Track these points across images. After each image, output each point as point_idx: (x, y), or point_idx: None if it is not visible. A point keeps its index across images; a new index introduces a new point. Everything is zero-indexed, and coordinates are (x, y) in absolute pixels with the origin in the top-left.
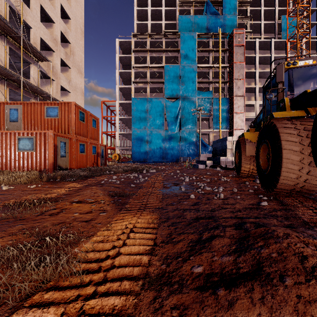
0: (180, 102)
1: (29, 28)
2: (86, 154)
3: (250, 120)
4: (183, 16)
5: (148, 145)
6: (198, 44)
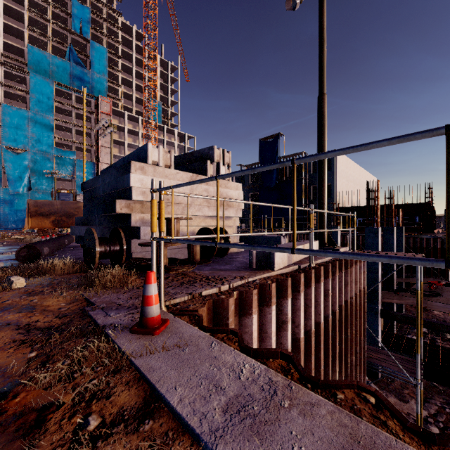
0: (29, 156)
1: None
2: None
3: None
4: (35, 48)
5: None
6: (59, 91)
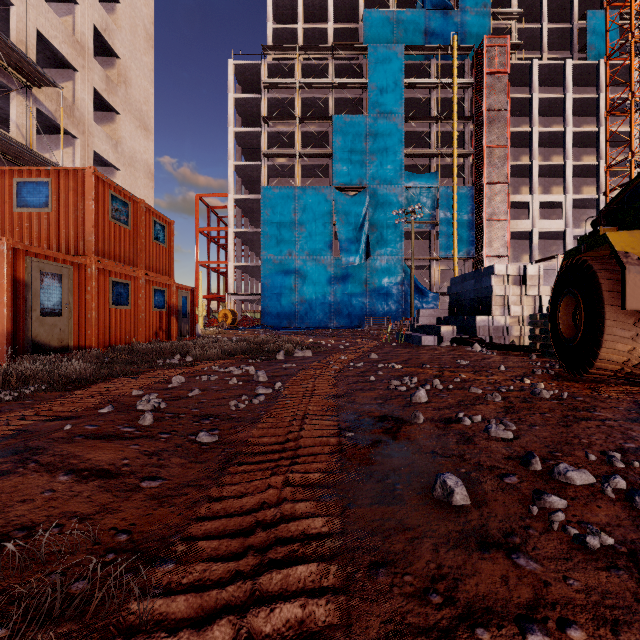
0: (368, 196)
1: (9, 8)
2: (134, 310)
3: (518, 237)
4: (374, 12)
5: (298, 291)
6: (407, 71)
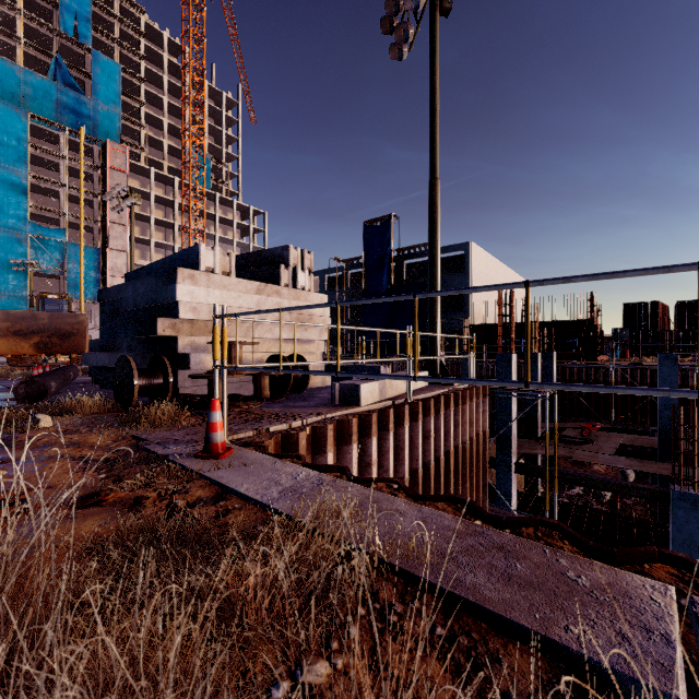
0: None
1: None
2: None
3: None
4: None
5: None
6: (36, 130)
